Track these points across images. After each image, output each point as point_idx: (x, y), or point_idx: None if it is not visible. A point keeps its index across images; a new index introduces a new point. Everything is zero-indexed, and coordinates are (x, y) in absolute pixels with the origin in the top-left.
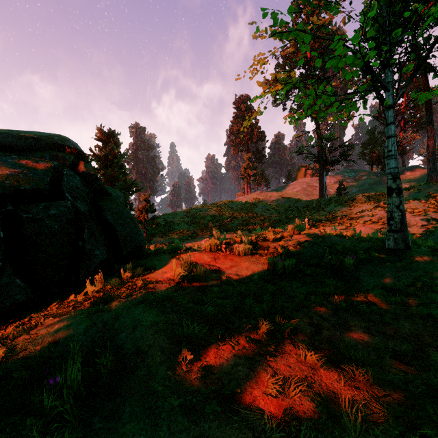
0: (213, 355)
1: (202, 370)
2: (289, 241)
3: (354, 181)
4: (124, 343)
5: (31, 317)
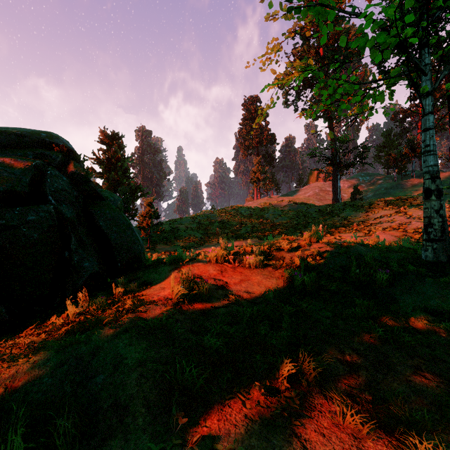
0: (216, 415)
1: (199, 443)
2: (307, 252)
3: (369, 185)
4: (100, 390)
5: (3, 342)
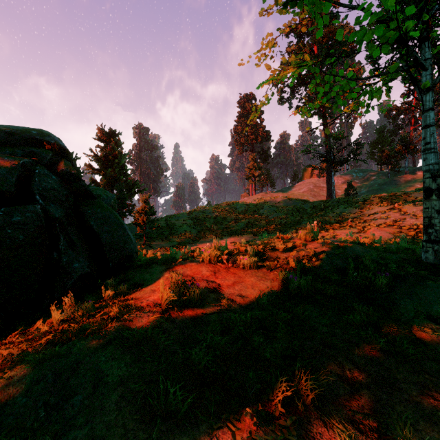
0: None
1: None
2: (302, 252)
3: (363, 182)
4: (76, 414)
5: None
